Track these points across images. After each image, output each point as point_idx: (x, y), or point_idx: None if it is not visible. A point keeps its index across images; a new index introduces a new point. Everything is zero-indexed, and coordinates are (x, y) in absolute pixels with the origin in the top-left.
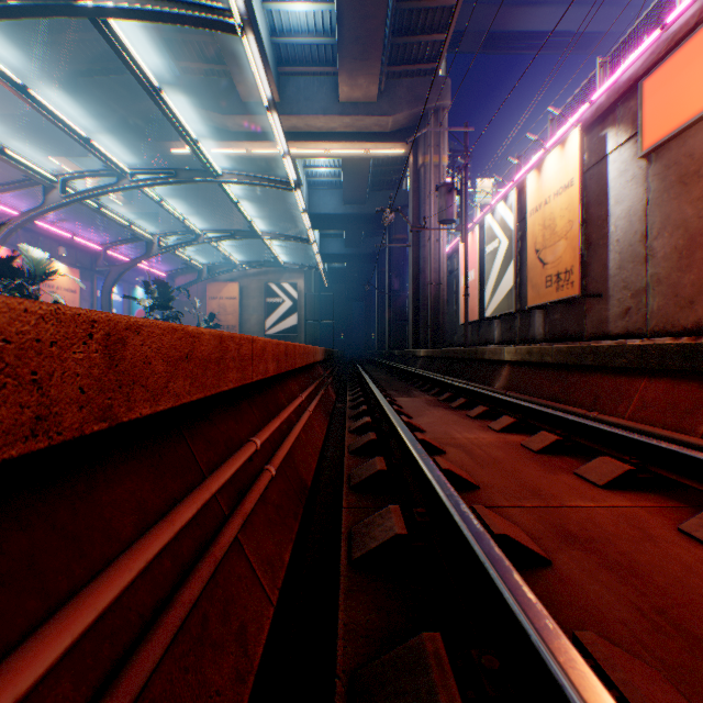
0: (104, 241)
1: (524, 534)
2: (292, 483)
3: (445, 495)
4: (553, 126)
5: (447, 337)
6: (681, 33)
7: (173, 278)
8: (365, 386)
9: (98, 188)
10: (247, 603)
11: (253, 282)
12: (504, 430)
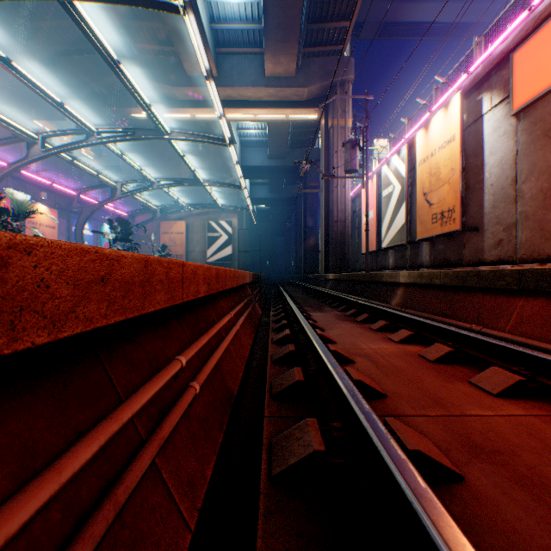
0: (78, 187)
1: (434, 446)
2: (219, 394)
3: (362, 414)
4: (437, 94)
5: (351, 264)
6: (546, 12)
7: (133, 217)
8: (285, 303)
9: (71, 144)
10: (160, 538)
11: (197, 220)
12: (403, 341)
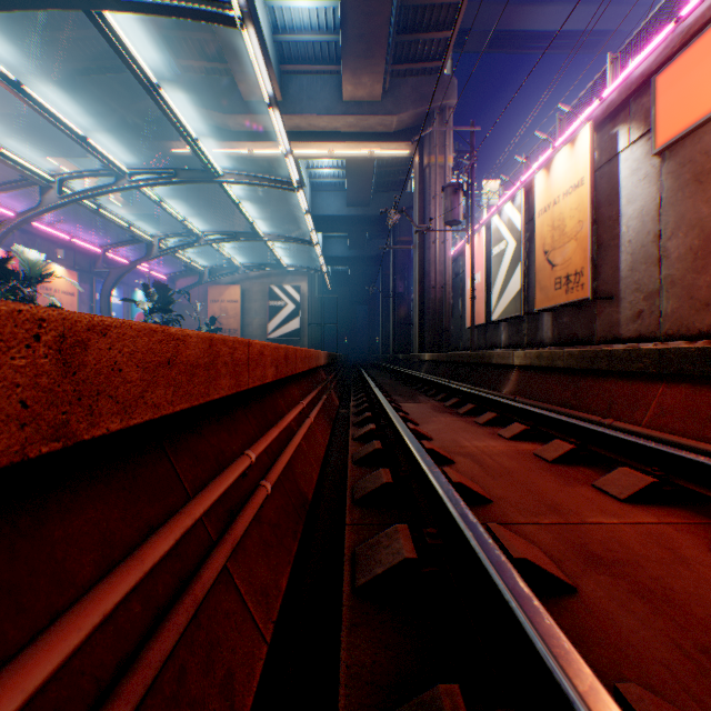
0: (104, 243)
1: (544, 556)
2: (291, 498)
3: (459, 516)
4: (561, 125)
5: (453, 341)
6: (697, 26)
7: (173, 281)
8: (369, 391)
9: (96, 188)
10: (236, 645)
11: (255, 285)
12: (515, 437)
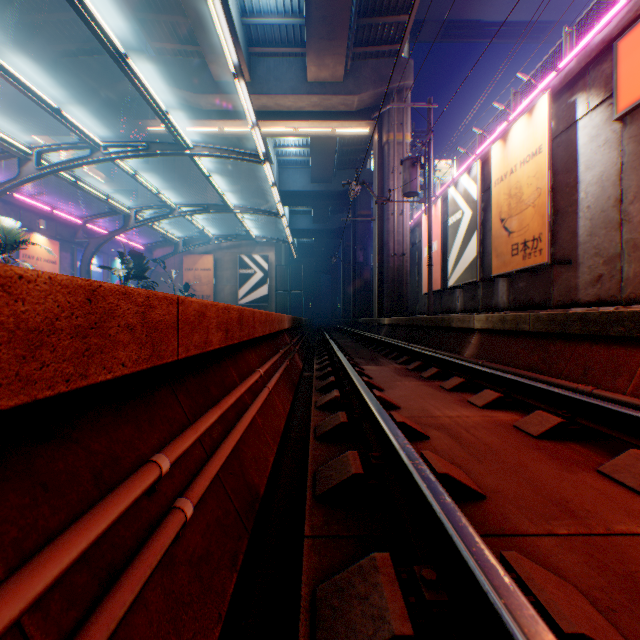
0: (84, 214)
1: (590, 606)
2: (234, 502)
3: (482, 572)
4: (515, 100)
5: (409, 306)
6: None
7: (151, 251)
8: (332, 354)
9: (72, 160)
10: None
11: (226, 255)
12: (488, 406)
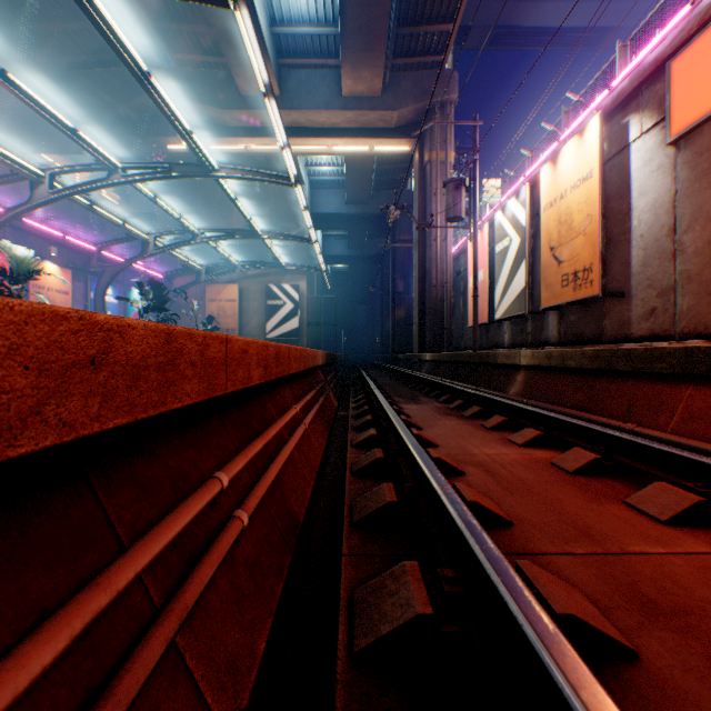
0: (99, 240)
1: (589, 603)
2: (278, 524)
3: (487, 561)
4: (567, 118)
5: (454, 341)
6: None
7: (170, 280)
8: (369, 392)
9: (88, 183)
10: None
11: (253, 284)
12: (528, 444)
